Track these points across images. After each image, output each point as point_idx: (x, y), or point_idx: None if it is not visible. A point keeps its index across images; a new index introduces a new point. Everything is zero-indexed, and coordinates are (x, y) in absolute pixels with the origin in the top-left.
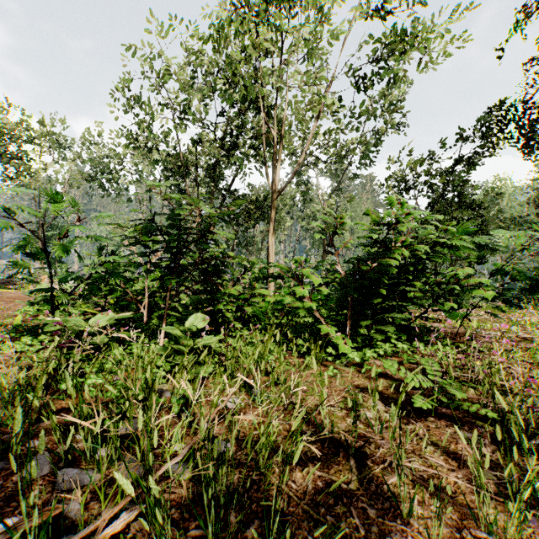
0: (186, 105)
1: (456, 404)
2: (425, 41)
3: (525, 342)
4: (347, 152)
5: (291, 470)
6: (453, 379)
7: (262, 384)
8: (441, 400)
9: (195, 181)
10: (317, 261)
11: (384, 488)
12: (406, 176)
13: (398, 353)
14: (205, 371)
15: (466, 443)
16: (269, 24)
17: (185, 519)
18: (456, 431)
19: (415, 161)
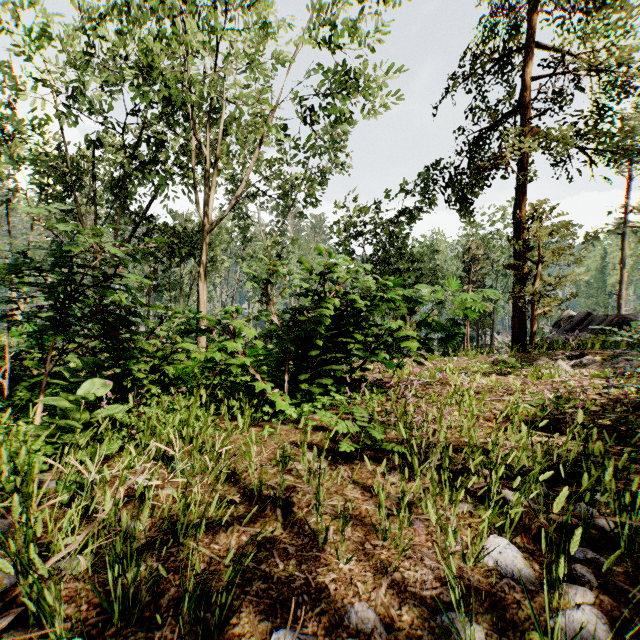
0: (75, 89)
1: (380, 446)
2: (370, 87)
3: (443, 386)
4: (295, 187)
5: (215, 533)
6: (377, 423)
7: (185, 454)
8: (368, 444)
9: (91, 197)
10: (259, 311)
11: (306, 528)
12: (354, 222)
13: (337, 405)
14: (108, 449)
15: (382, 476)
16: (199, 16)
17: (83, 610)
18: (375, 468)
19: (362, 207)
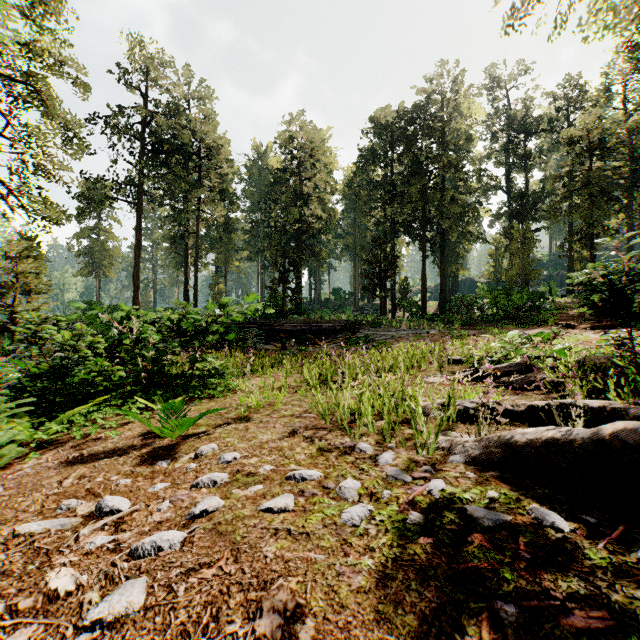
0: None
1: None
2: None
3: None
4: None
5: None
6: None
7: None
8: None
9: None
10: None
11: None
12: None
13: None
14: None
15: None
16: None
17: None
18: None
19: None
